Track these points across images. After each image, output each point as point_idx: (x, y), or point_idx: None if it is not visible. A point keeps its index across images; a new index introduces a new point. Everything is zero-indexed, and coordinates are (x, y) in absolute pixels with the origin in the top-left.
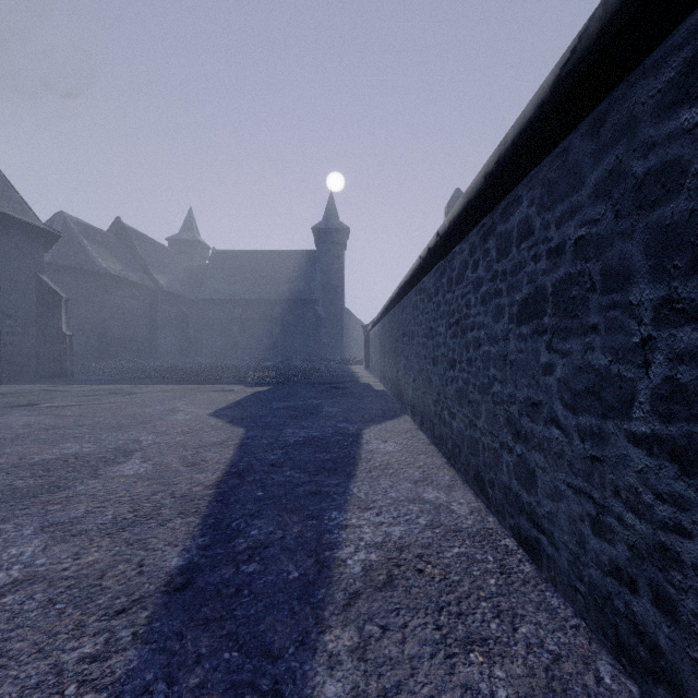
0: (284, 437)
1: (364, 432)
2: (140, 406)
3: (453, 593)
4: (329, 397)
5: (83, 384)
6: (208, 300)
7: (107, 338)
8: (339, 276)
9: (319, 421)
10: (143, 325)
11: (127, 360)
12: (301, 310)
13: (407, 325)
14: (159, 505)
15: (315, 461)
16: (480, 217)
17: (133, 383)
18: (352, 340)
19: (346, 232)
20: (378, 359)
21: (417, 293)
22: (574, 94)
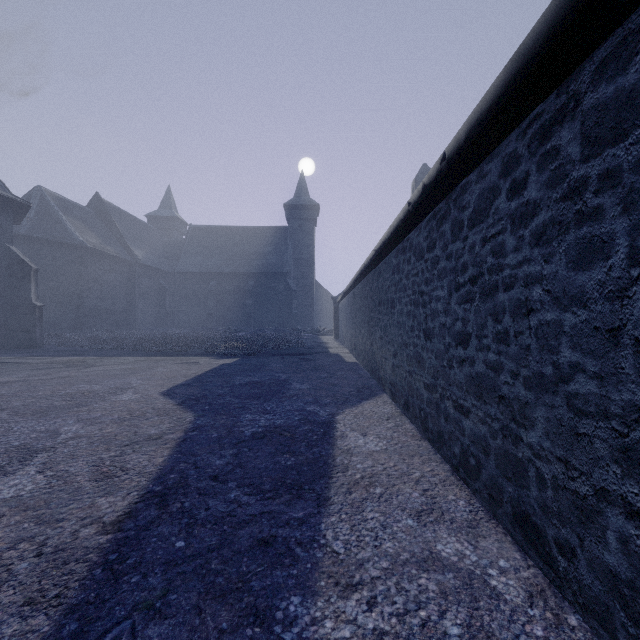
0: (239, 427)
1: (338, 419)
2: (89, 382)
3: None
4: (298, 371)
5: (47, 355)
6: (185, 273)
7: (84, 309)
8: (310, 250)
9: (284, 402)
10: (120, 297)
11: (103, 330)
12: (273, 282)
13: (384, 292)
14: (4, 577)
15: (274, 471)
16: (532, 103)
17: (99, 354)
18: (322, 312)
19: (316, 209)
20: (349, 330)
21: (399, 254)
22: None
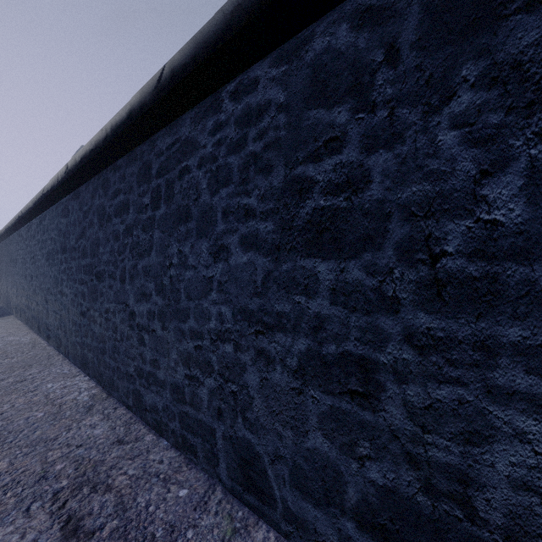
0: None
1: None
2: None
3: (6, 354)
4: None
5: None
6: None
7: None
8: None
9: None
10: None
11: None
12: None
13: (13, 254)
14: None
15: None
16: (39, 213)
17: None
18: None
19: None
20: None
21: (18, 235)
22: (48, 199)
